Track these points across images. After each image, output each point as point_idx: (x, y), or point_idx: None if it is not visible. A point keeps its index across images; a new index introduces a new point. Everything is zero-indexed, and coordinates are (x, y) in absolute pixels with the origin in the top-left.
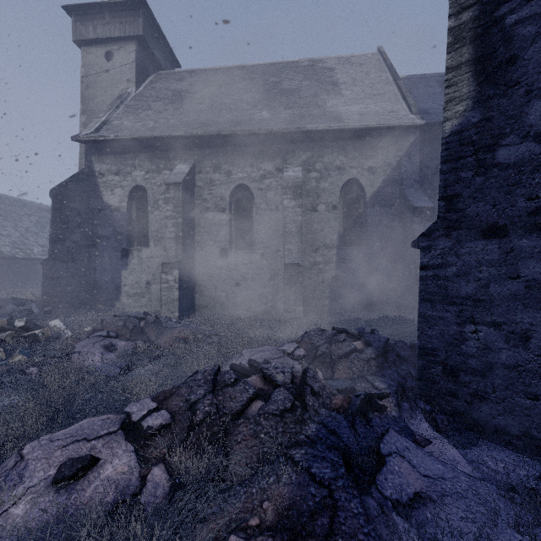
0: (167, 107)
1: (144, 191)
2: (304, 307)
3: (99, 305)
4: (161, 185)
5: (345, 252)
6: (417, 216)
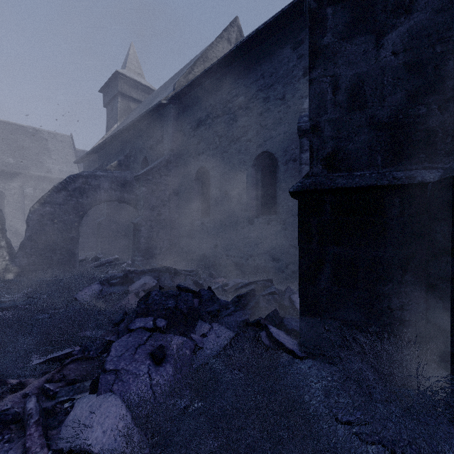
0: None
1: None
2: None
3: None
4: None
5: None
6: None
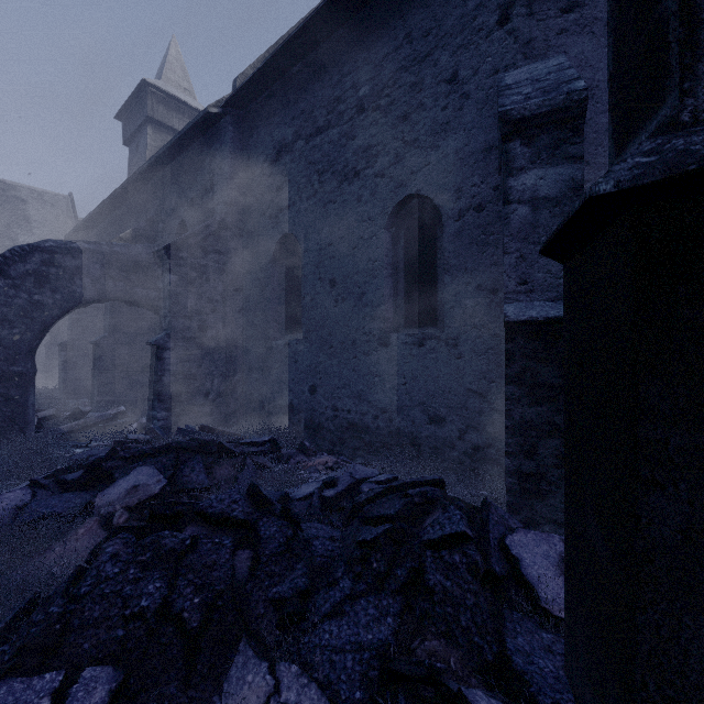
0: None
1: None
2: None
3: None
4: None
5: None
6: None
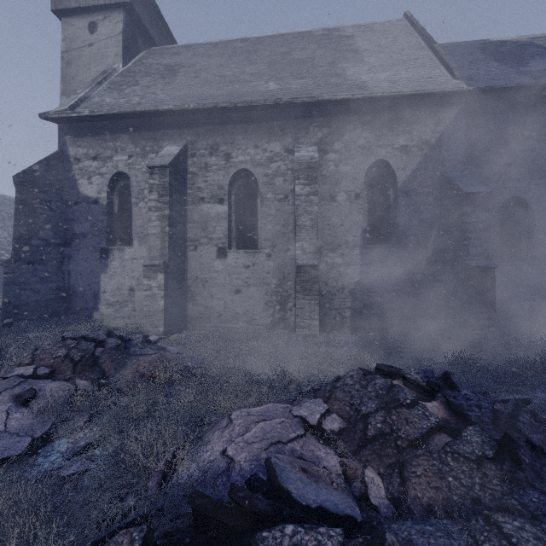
0: (157, 82)
1: (128, 179)
2: (320, 319)
3: (74, 315)
4: (147, 171)
5: (371, 251)
6: (468, 205)
